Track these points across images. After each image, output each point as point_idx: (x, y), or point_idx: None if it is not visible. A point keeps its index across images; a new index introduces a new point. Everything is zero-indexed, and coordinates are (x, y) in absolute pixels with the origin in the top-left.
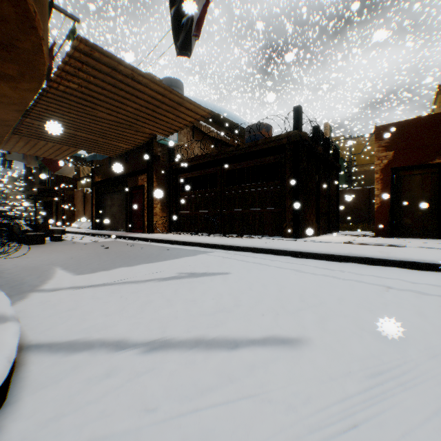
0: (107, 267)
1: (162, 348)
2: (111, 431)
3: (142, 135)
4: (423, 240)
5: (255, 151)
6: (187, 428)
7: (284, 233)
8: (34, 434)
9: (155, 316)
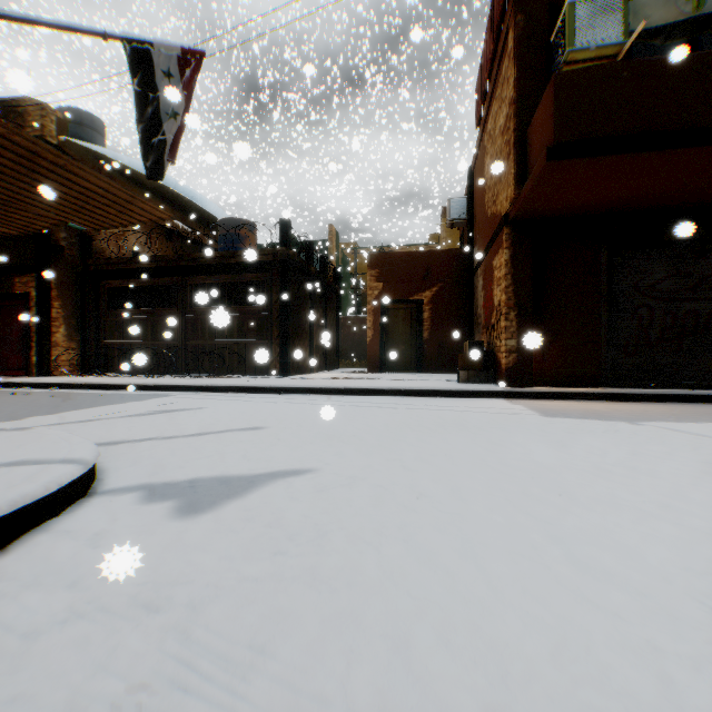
0: (31, 414)
1: (167, 439)
2: (160, 453)
3: (49, 220)
4: (403, 374)
5: (234, 263)
6: (201, 449)
7: (271, 371)
8: (117, 459)
9: (148, 431)
